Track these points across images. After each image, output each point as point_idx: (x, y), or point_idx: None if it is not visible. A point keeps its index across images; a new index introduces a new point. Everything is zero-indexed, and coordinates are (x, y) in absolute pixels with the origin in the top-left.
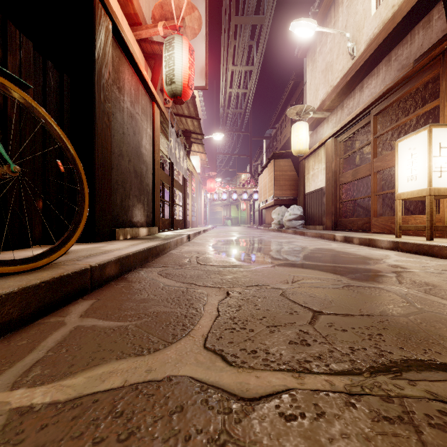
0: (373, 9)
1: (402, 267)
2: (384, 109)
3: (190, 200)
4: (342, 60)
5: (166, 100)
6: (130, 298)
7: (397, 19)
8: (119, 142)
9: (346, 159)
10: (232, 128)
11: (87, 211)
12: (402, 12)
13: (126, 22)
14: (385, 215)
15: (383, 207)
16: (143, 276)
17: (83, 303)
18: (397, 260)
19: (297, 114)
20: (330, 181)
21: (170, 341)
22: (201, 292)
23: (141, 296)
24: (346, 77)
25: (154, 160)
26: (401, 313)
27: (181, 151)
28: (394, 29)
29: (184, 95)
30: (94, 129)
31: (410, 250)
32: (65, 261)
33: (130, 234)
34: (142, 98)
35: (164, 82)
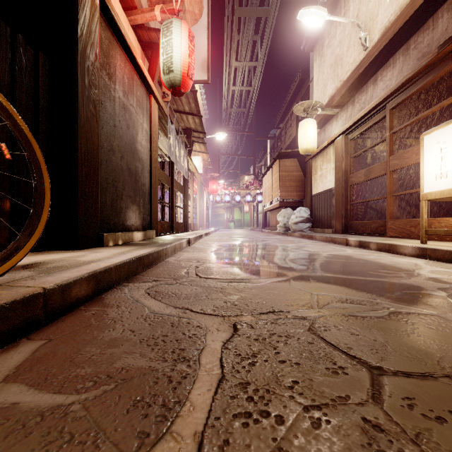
0: None
1: (445, 281)
2: (402, 102)
3: (191, 201)
4: (353, 52)
5: (165, 94)
6: (96, 337)
7: (418, 3)
8: (109, 136)
9: (357, 158)
10: (236, 127)
11: (48, 213)
12: None
13: (119, 4)
14: (398, 218)
15: (397, 209)
16: (126, 295)
17: (23, 348)
18: (432, 271)
19: (304, 111)
20: (339, 181)
21: None
22: (198, 326)
23: (112, 333)
24: (357, 69)
25: (151, 158)
26: None
27: (182, 149)
28: (413, 14)
29: (184, 85)
30: (76, 117)
31: (441, 258)
32: (12, 281)
33: (122, 239)
34: (138, 89)
35: (161, 71)
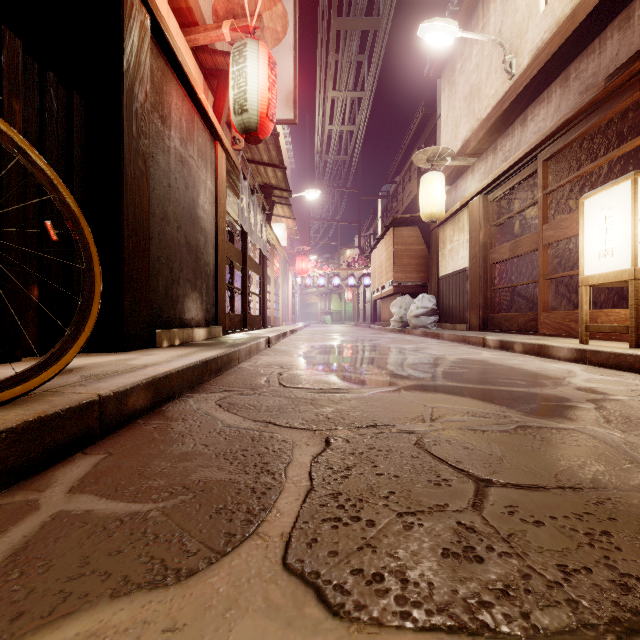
0: (541, 4)
1: (600, 391)
2: (559, 151)
3: (271, 286)
4: (495, 81)
5: (235, 139)
6: (164, 451)
7: (579, 17)
8: (163, 200)
9: (501, 227)
10: (333, 182)
11: (98, 304)
12: (587, 5)
13: (175, 20)
14: (557, 309)
15: (555, 297)
16: (192, 408)
17: (82, 462)
18: (587, 379)
19: (428, 161)
20: (476, 258)
21: (221, 551)
22: (283, 440)
23: (182, 447)
24: (500, 105)
25: (217, 227)
26: (629, 484)
27: (259, 214)
28: (574, 32)
29: (262, 130)
30: (122, 178)
31: (604, 363)
32: (59, 387)
33: (180, 338)
34: (199, 135)
35: (231, 111)
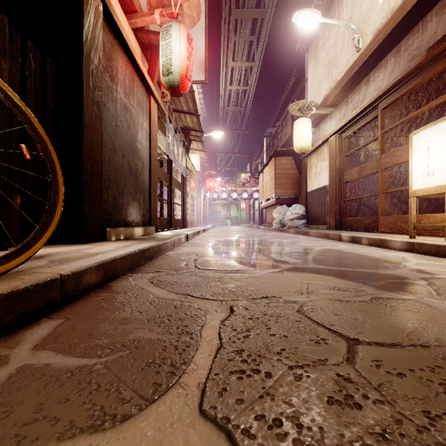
0: None
1: (428, 272)
2: (393, 102)
3: (189, 199)
4: (347, 53)
5: (164, 94)
6: (109, 317)
7: (408, 7)
8: (112, 135)
9: (351, 156)
10: (232, 126)
11: (61, 207)
12: None
13: (121, 8)
14: (390, 214)
15: (389, 206)
16: (131, 284)
17: (46, 325)
18: (417, 263)
19: (299, 110)
20: (333, 179)
21: (149, 398)
22: (198, 308)
23: (123, 313)
24: (351, 70)
25: (151, 156)
26: None
27: (180, 148)
28: (404, 18)
29: (182, 86)
30: (81, 118)
31: (428, 252)
32: (31, 269)
33: (124, 234)
34: (138, 90)
35: (161, 73)
